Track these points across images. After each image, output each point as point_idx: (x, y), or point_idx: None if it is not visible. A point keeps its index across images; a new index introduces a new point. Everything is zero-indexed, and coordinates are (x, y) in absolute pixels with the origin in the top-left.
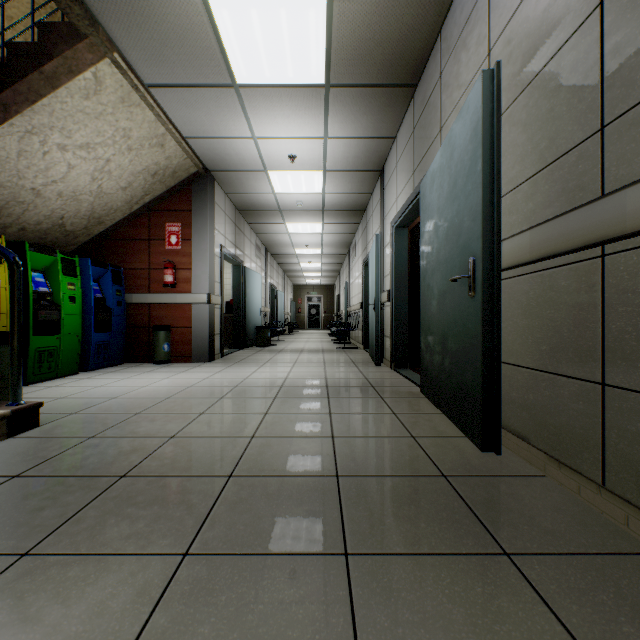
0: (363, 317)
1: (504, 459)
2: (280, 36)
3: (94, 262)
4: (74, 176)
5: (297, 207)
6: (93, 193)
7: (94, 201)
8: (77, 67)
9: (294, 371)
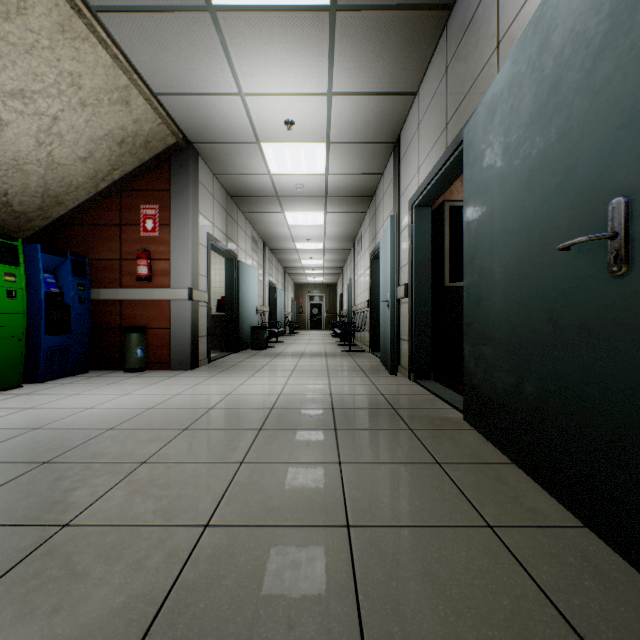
0: (371, 317)
1: None
2: None
3: (46, 249)
4: (11, 137)
5: (296, 192)
6: (42, 163)
7: (45, 174)
8: None
9: (291, 383)
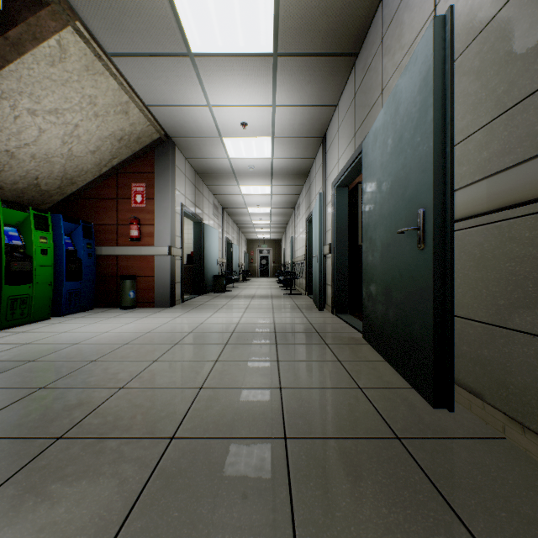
0: (307, 267)
1: (457, 416)
2: (231, 4)
3: (66, 218)
4: (45, 140)
5: (249, 171)
6: (64, 156)
7: (66, 163)
8: (41, 34)
9: (245, 316)
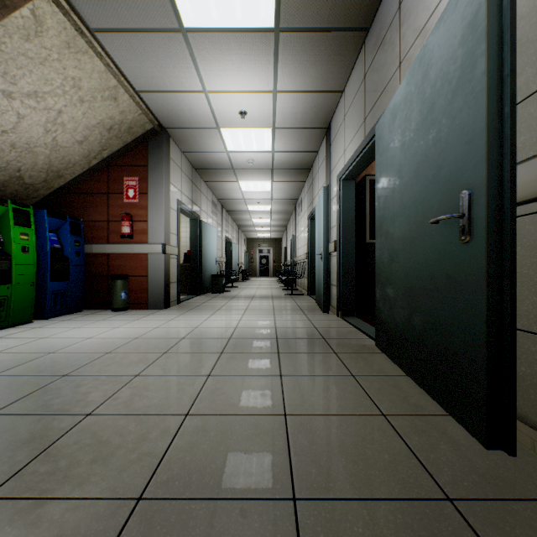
0: (309, 266)
1: (518, 460)
2: None
3: (51, 213)
4: (25, 127)
5: (248, 165)
6: (48, 146)
7: (50, 154)
8: (11, 1)
9: (244, 319)
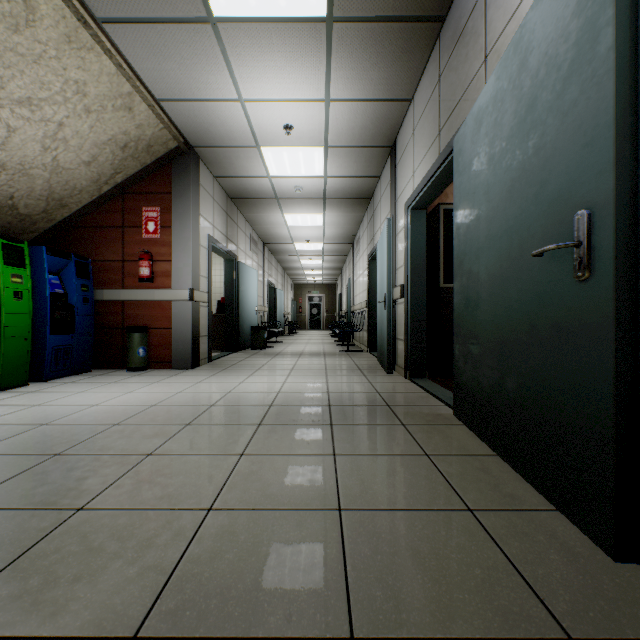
0: (369, 317)
1: None
2: None
3: (51, 251)
4: (18, 143)
5: (295, 194)
6: (47, 167)
7: (50, 178)
8: None
9: (289, 381)
